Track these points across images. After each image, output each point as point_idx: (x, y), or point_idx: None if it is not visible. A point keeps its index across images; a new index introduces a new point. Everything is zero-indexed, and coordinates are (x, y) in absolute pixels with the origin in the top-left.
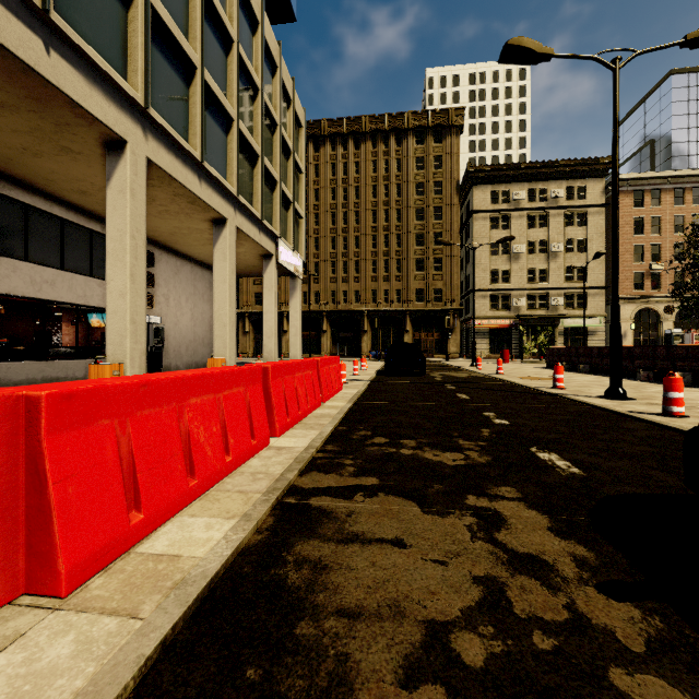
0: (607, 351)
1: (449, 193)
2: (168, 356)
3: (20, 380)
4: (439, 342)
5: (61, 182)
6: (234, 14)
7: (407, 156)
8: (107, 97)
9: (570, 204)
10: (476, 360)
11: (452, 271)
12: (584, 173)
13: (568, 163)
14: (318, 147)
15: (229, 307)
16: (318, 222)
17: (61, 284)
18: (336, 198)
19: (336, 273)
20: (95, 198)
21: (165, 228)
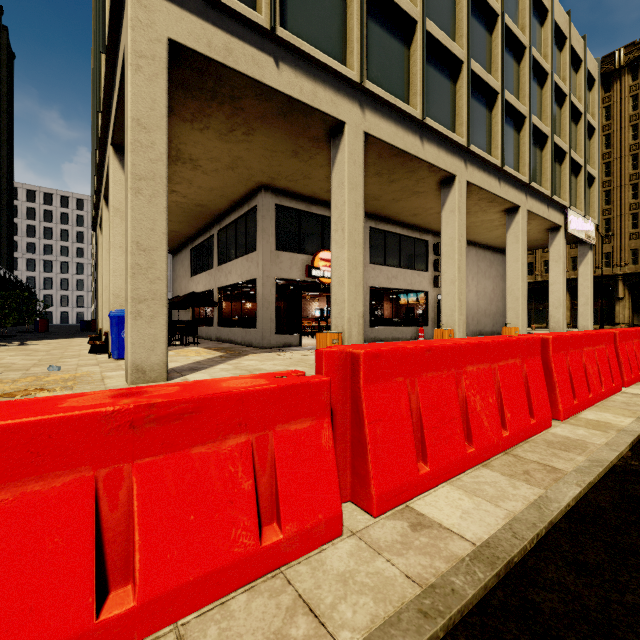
0: None
1: None
2: None
3: (382, 338)
4: None
5: (404, 212)
6: (526, 24)
7: None
8: (446, 152)
9: None
10: None
11: None
12: None
13: None
14: (609, 86)
15: (521, 282)
16: (609, 172)
17: (400, 277)
18: (639, 135)
19: (639, 227)
20: (421, 216)
21: None
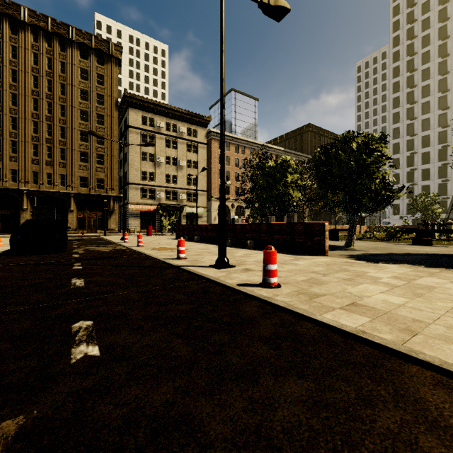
0: (210, 227)
1: (110, 107)
2: None
3: None
4: (102, 220)
5: None
6: None
7: (72, 63)
8: None
9: (189, 138)
10: (124, 235)
11: (113, 166)
12: (197, 122)
13: (188, 113)
14: None
15: None
16: None
17: None
18: None
19: None
20: None
21: None
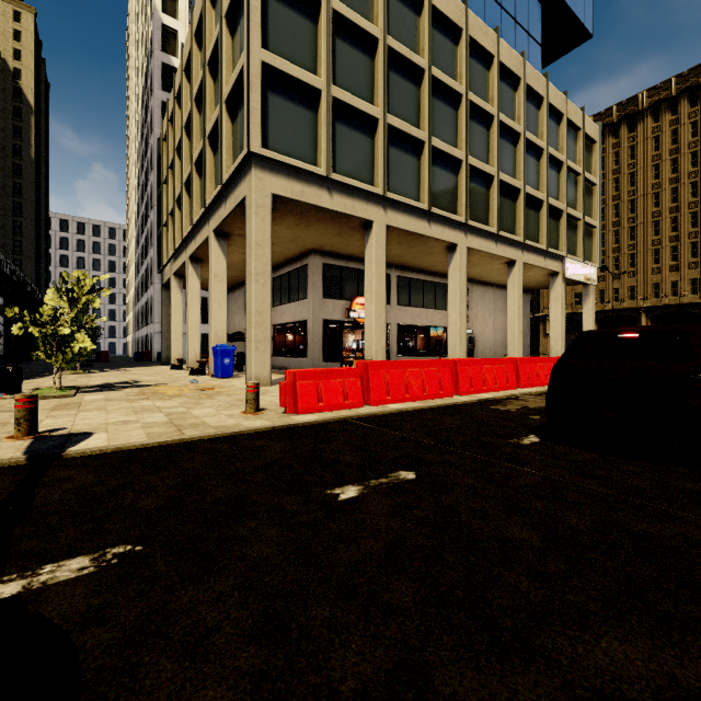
0: None
1: None
2: (477, 355)
3: None
4: None
5: (425, 264)
6: (521, 115)
7: None
8: (449, 228)
9: None
10: None
11: None
12: None
13: None
14: (633, 126)
15: (518, 321)
16: (633, 209)
17: (423, 316)
18: (660, 175)
19: (660, 262)
20: (439, 267)
21: (475, 272)
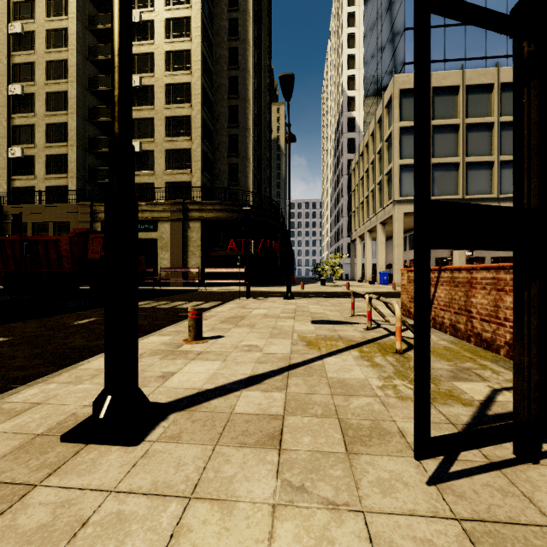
0: None
1: None
2: None
3: None
4: None
5: None
6: None
7: None
8: None
9: None
10: None
11: None
12: None
13: None
14: None
15: None
16: None
17: None
18: None
19: None
20: None
21: None
